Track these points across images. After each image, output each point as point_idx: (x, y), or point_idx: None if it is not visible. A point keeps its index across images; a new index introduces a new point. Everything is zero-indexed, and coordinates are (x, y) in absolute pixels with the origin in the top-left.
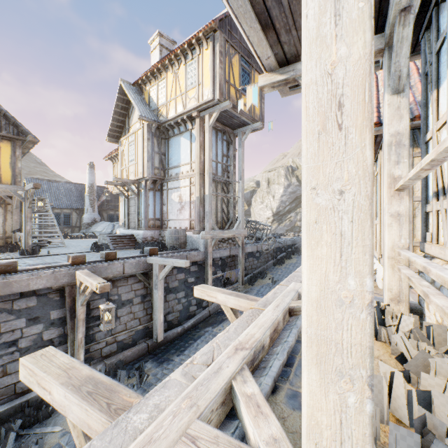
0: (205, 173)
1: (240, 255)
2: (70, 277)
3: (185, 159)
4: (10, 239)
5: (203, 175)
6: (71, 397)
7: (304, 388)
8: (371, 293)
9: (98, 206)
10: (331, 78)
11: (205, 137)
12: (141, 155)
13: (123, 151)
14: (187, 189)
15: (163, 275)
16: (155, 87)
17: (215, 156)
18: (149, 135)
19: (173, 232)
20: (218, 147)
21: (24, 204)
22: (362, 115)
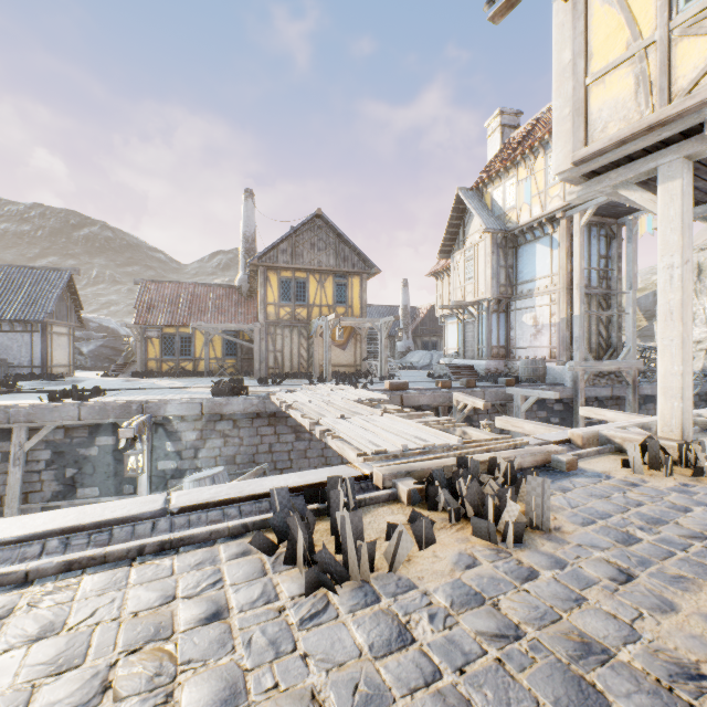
0: (573, 288)
1: (629, 397)
2: (443, 398)
3: (542, 271)
4: (359, 367)
5: (569, 290)
6: (538, 426)
7: (658, 404)
8: (681, 371)
9: (412, 331)
10: (668, 304)
11: (573, 242)
12: (482, 271)
13: (457, 268)
14: (546, 308)
15: (526, 407)
16: (500, 187)
17: (586, 261)
18: (493, 247)
19: (528, 362)
20: (592, 247)
21: (379, 334)
22: (679, 317)
